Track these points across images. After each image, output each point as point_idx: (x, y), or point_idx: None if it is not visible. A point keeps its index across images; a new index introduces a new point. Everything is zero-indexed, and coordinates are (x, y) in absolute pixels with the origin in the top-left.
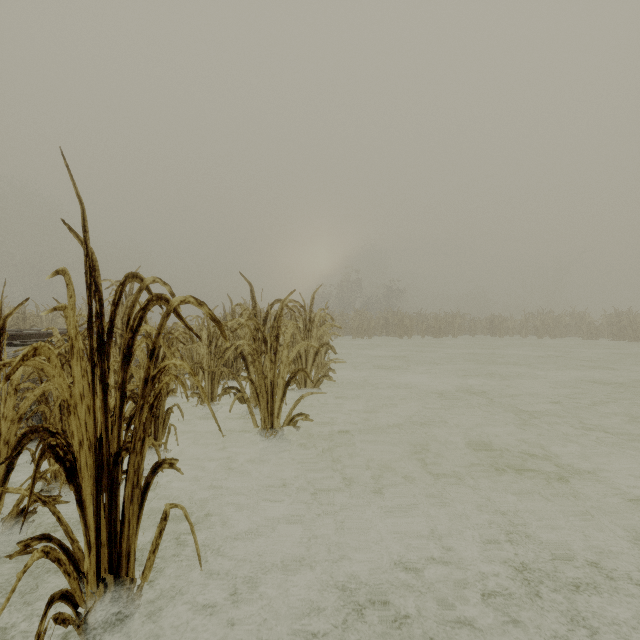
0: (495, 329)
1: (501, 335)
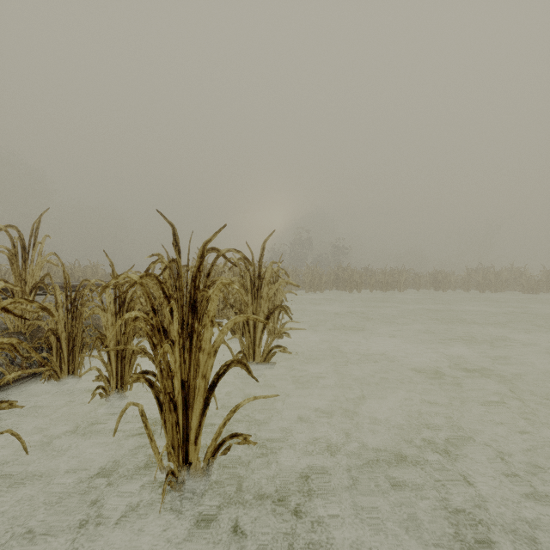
0: (438, 284)
1: (444, 289)
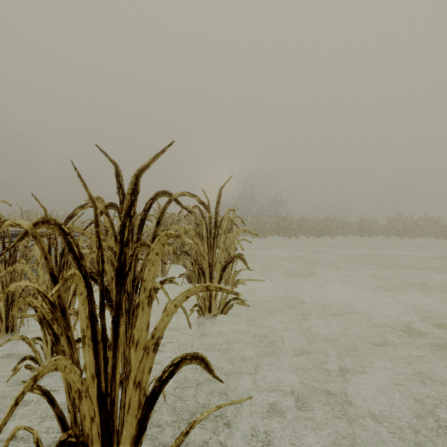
0: (364, 231)
1: (369, 235)
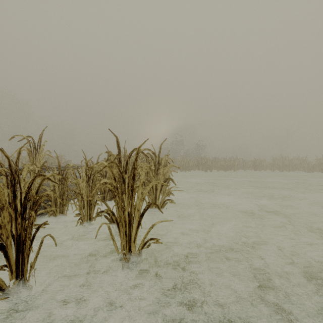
0: (256, 166)
1: (260, 170)
